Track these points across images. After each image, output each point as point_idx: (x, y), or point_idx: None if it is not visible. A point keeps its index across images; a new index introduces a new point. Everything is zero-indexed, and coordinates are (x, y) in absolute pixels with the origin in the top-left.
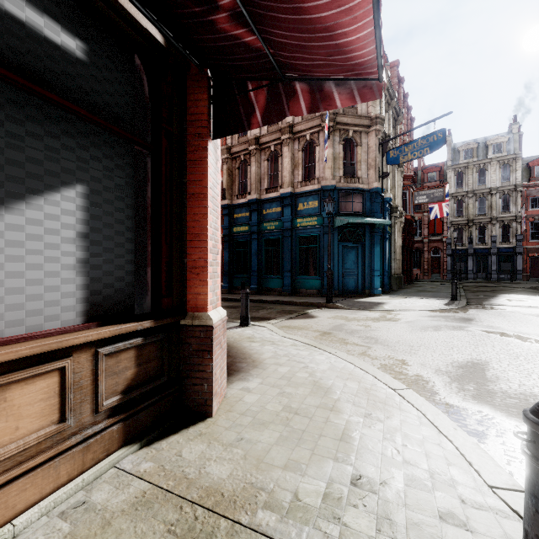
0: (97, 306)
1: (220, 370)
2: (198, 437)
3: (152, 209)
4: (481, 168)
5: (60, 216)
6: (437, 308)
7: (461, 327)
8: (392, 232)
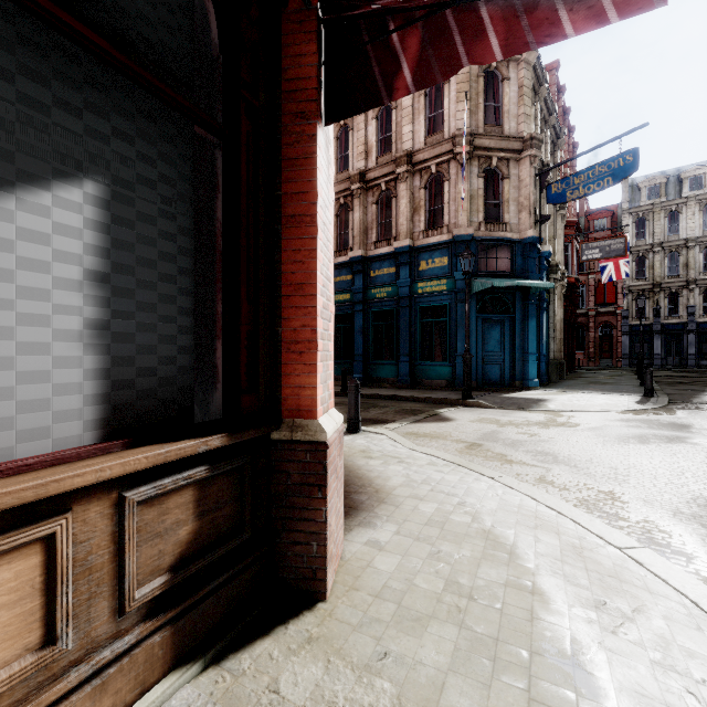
0: (125, 409)
1: (335, 515)
2: (305, 646)
3: (225, 239)
4: (672, 210)
5: (50, 237)
6: (627, 408)
7: (680, 437)
8: (550, 301)
